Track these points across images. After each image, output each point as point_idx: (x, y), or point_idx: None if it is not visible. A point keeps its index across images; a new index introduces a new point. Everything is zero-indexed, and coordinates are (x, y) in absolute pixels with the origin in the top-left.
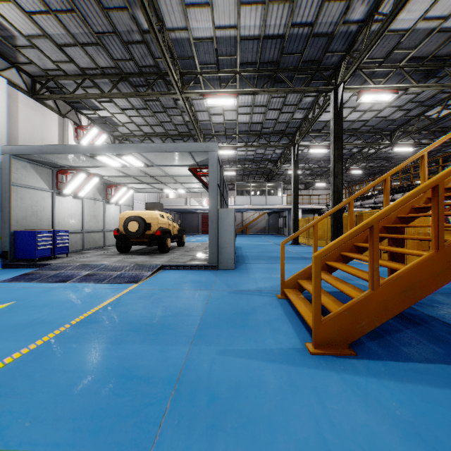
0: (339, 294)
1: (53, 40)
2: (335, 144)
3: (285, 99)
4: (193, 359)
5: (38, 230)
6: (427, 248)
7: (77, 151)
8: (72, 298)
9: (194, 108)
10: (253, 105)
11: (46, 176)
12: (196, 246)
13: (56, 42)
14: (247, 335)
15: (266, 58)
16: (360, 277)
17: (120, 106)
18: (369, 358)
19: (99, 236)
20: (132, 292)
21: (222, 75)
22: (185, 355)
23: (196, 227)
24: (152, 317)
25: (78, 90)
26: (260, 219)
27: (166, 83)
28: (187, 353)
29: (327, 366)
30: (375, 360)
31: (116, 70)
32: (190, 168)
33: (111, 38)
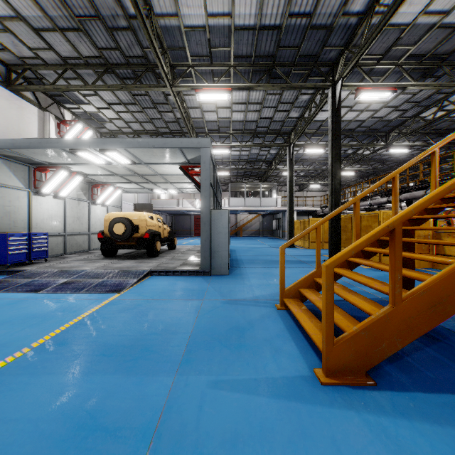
0: (343, 304)
1: (29, 24)
2: (332, 143)
3: (280, 97)
4: (177, 395)
5: (11, 232)
6: (427, 251)
7: (55, 146)
8: (41, 312)
9: (186, 104)
10: (247, 102)
11: (21, 173)
12: (188, 250)
13: (33, 26)
14: (244, 359)
15: (261, 51)
16: (373, 287)
17: (106, 100)
18: (392, 388)
19: (84, 239)
20: (113, 304)
21: (215, 69)
22: (168, 390)
23: (188, 229)
24: (132, 336)
25: (60, 82)
26: (254, 221)
27: (156, 76)
28: (170, 387)
29: (343, 401)
30: (400, 391)
31: (101, 60)
32: (181, 167)
33: (94, 23)
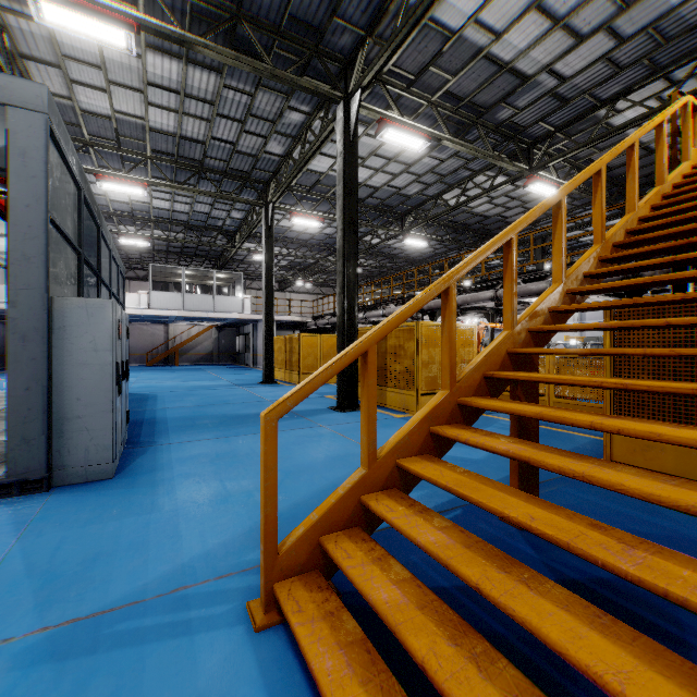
0: None
1: None
2: (345, 201)
3: (252, 100)
4: None
5: None
6: None
7: None
8: None
9: (16, 42)
10: (183, 91)
11: None
12: None
13: None
14: None
15: None
16: (616, 568)
17: None
18: None
19: None
20: None
21: None
22: None
23: None
24: None
25: None
26: (203, 337)
27: None
28: None
29: None
30: None
31: None
32: None
33: None
